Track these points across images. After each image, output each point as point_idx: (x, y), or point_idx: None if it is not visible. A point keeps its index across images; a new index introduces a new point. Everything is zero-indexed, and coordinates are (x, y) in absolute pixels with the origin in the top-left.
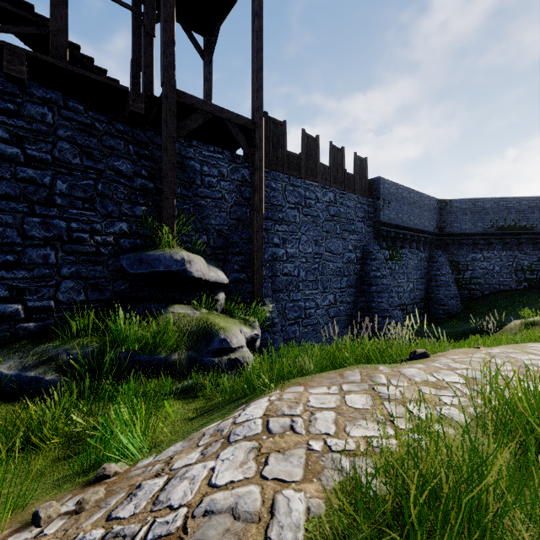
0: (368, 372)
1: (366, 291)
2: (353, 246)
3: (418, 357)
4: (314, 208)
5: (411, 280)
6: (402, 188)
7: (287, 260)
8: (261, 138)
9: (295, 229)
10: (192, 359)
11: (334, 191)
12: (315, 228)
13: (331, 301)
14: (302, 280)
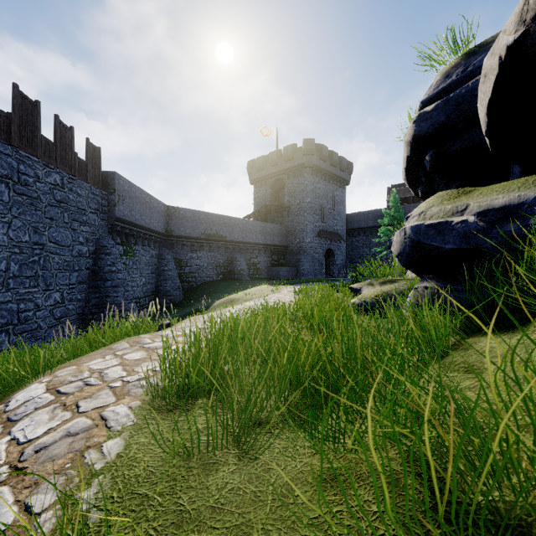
0: (134, 340)
1: (101, 286)
2: (85, 239)
3: (166, 327)
4: (33, 188)
5: (144, 275)
6: (136, 188)
7: None
8: None
9: (3, 210)
10: None
11: (61, 173)
12: (34, 212)
13: (57, 300)
14: (14, 276)
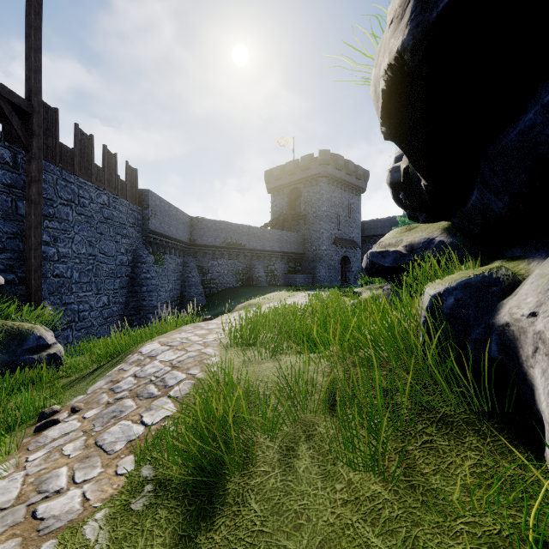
0: (194, 325)
1: (138, 291)
2: (125, 250)
3: (209, 320)
4: (88, 208)
5: (171, 281)
6: (165, 202)
7: (59, 260)
8: (40, 126)
9: (68, 228)
10: (5, 361)
11: (108, 194)
12: (89, 228)
13: (105, 303)
14: (76, 282)
